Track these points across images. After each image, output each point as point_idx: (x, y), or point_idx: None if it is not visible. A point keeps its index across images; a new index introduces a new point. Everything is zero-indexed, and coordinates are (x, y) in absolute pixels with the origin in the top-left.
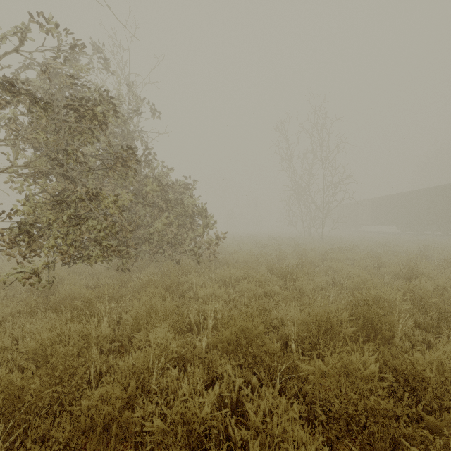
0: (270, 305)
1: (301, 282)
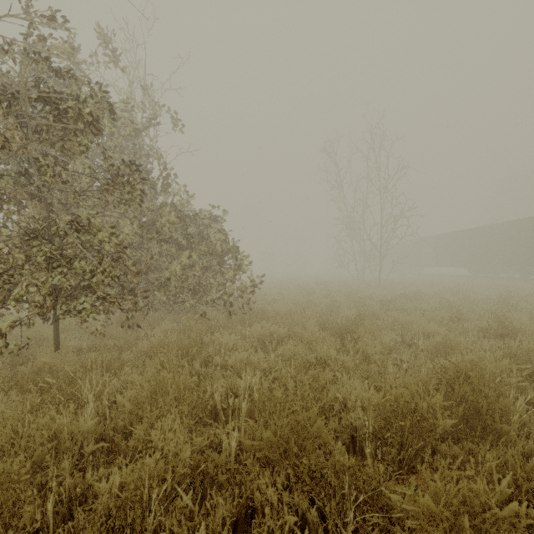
0: (326, 377)
1: (365, 343)
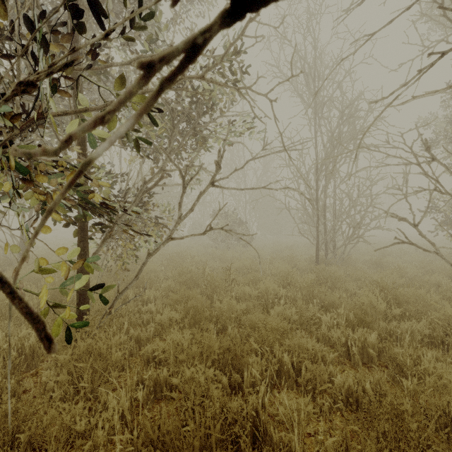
0: None
1: None
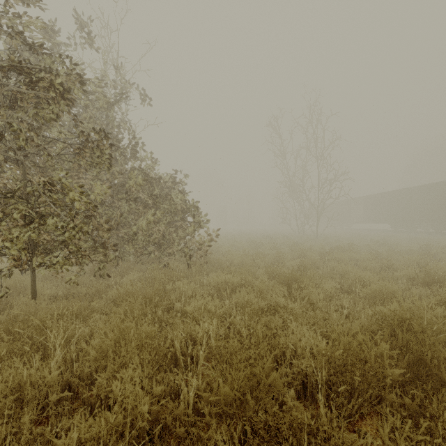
0: (277, 324)
1: (310, 291)
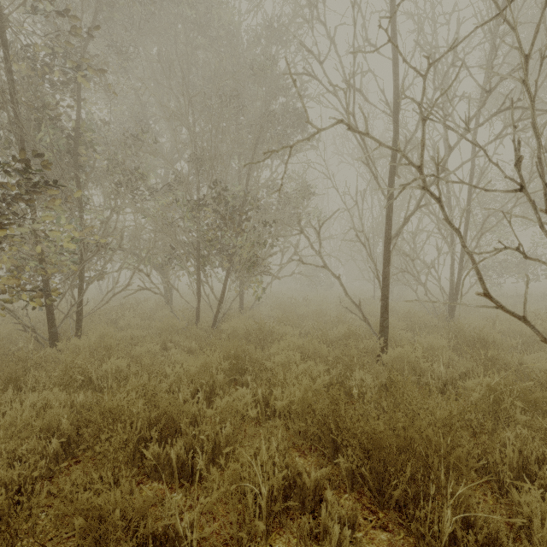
0: None
1: None
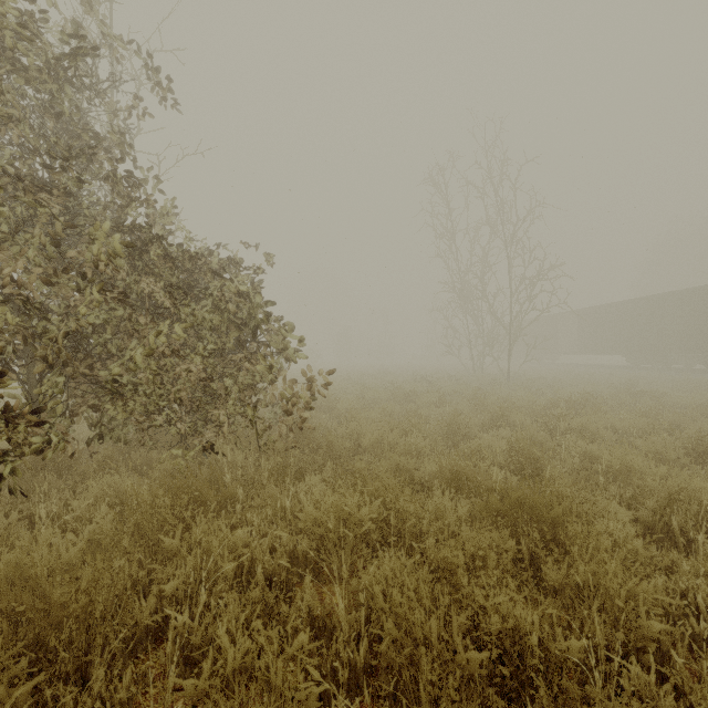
0: None
1: (606, 570)
